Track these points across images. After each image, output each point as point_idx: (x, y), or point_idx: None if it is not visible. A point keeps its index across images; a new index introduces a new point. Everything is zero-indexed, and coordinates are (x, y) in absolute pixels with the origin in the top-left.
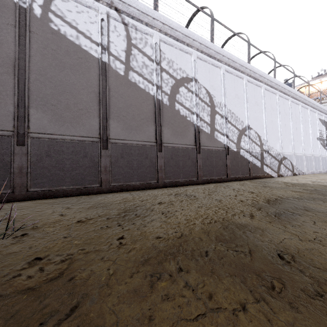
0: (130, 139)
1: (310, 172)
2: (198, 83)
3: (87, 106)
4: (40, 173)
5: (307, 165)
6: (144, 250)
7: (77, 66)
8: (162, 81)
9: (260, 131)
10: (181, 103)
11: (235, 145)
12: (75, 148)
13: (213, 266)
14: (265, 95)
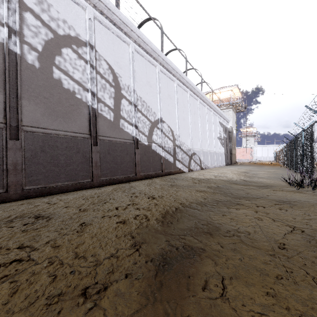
0: None
1: (213, 166)
2: (96, 51)
3: None
4: None
5: (211, 160)
6: None
7: None
8: (25, 26)
9: (173, 126)
10: (64, 71)
11: (147, 138)
12: None
13: None
14: (178, 91)
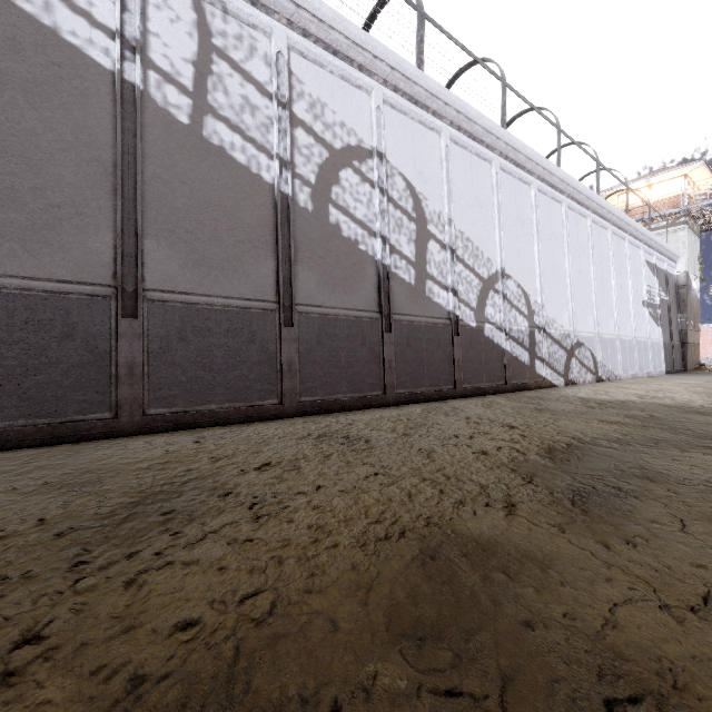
0: (206, 293)
1: (630, 374)
2: (387, 162)
3: (76, 198)
4: None
5: (625, 359)
6: None
7: (45, 85)
8: (296, 150)
9: (529, 283)
10: (343, 209)
11: (474, 314)
12: (37, 314)
13: None
14: (538, 204)
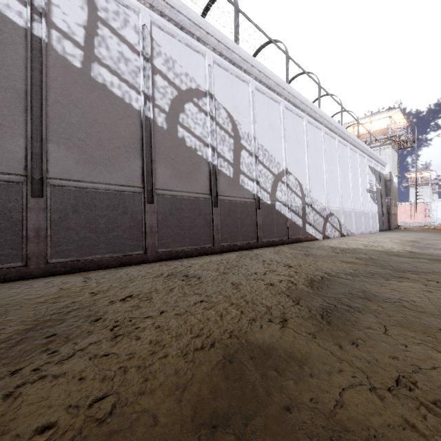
0: (93, 181)
1: (359, 232)
2: (215, 100)
3: None
4: None
5: (357, 223)
6: None
7: None
8: (156, 89)
9: (302, 178)
10: (187, 128)
11: (269, 196)
12: None
13: None
14: (308, 130)
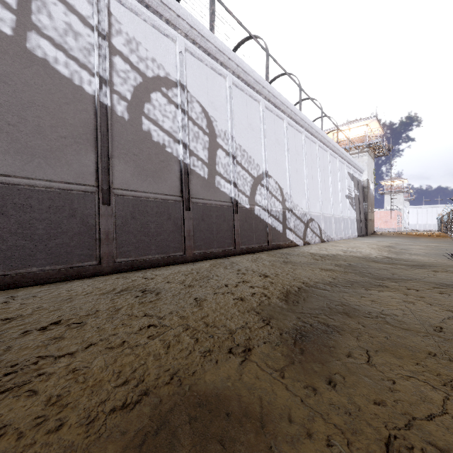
0: (28, 176)
1: (339, 237)
2: (188, 92)
3: None
4: None
5: (336, 229)
6: None
7: None
8: (114, 72)
9: (282, 181)
10: (154, 121)
11: (248, 200)
12: None
13: None
14: (288, 132)
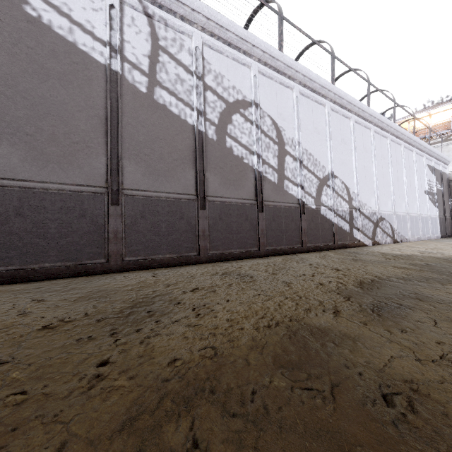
0: (156, 190)
1: (416, 238)
2: (260, 109)
3: (86, 138)
4: (5, 243)
5: (412, 228)
6: (137, 391)
7: (70, 75)
8: (207, 104)
9: (349, 181)
10: (234, 138)
11: (314, 201)
12: (66, 203)
13: (261, 433)
14: (355, 131)
